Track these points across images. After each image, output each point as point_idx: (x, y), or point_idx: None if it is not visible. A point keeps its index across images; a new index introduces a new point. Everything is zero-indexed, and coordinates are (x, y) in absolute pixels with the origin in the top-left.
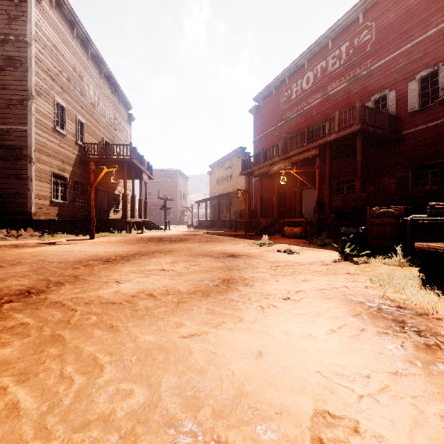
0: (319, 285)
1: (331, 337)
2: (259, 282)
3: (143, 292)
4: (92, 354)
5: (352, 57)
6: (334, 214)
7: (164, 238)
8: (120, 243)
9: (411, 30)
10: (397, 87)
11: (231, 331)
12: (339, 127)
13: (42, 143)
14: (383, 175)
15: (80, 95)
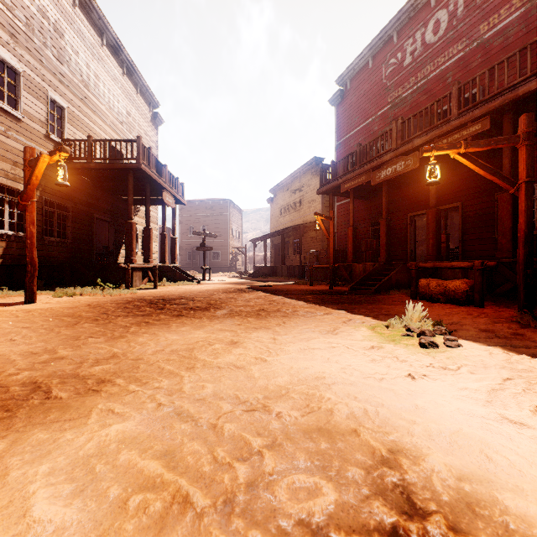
0: None
1: None
2: None
3: None
4: None
5: None
6: None
7: (177, 300)
8: (53, 318)
9: None
10: None
11: None
12: None
13: None
14: None
15: (56, 60)
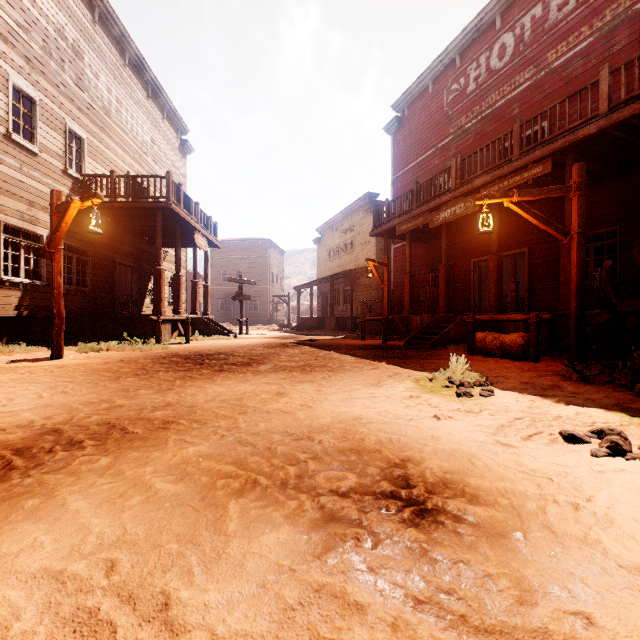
0: None
1: None
2: None
3: None
4: None
5: None
6: None
7: (215, 355)
8: (91, 373)
9: None
10: None
11: None
12: (611, 103)
13: None
14: None
15: (74, 85)
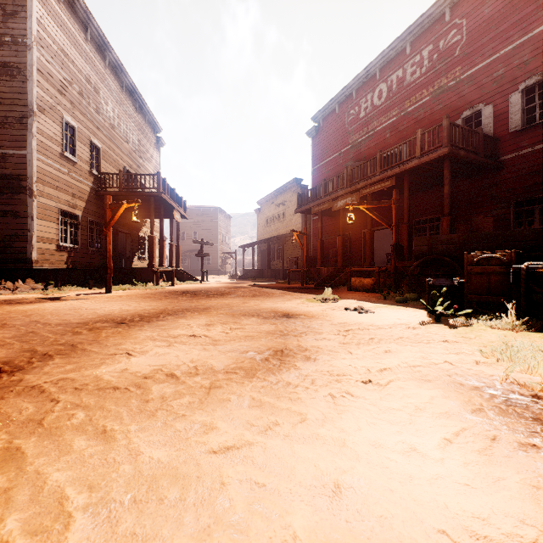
0: (410, 360)
1: (447, 453)
2: (324, 354)
3: (161, 370)
4: (60, 487)
5: (436, 63)
6: (416, 260)
7: (199, 291)
8: (143, 298)
9: (513, 27)
10: (495, 101)
11: (288, 440)
12: (421, 152)
13: (46, 173)
14: (477, 212)
15: (95, 113)
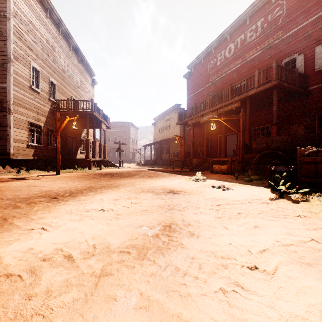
0: (281, 238)
1: None
2: (205, 229)
3: (61, 250)
4: None
5: (266, 29)
6: (258, 154)
7: (116, 174)
8: (78, 178)
9: (317, 4)
10: (305, 51)
11: None
12: (258, 84)
13: (20, 98)
14: (293, 123)
15: (52, 62)
